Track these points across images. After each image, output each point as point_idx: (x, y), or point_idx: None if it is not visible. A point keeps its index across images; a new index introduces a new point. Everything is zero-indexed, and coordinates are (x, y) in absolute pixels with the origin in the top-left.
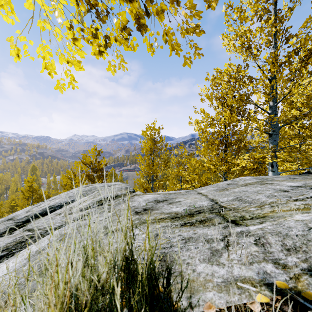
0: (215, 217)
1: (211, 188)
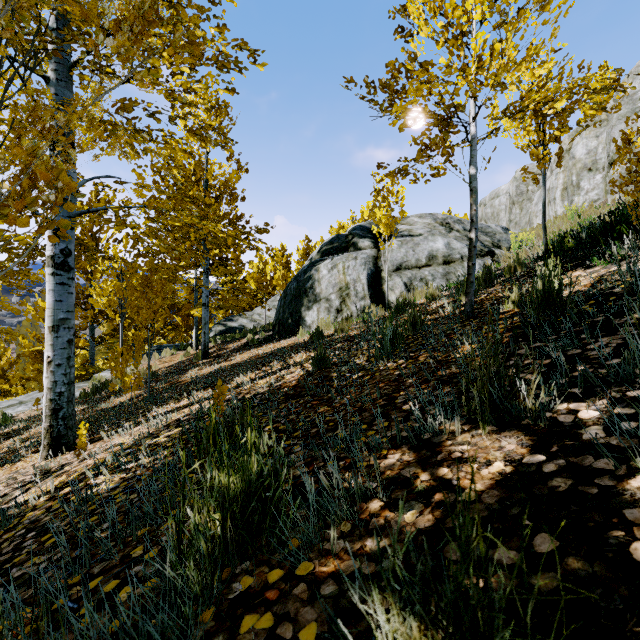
0: (18, 404)
1: (24, 396)
